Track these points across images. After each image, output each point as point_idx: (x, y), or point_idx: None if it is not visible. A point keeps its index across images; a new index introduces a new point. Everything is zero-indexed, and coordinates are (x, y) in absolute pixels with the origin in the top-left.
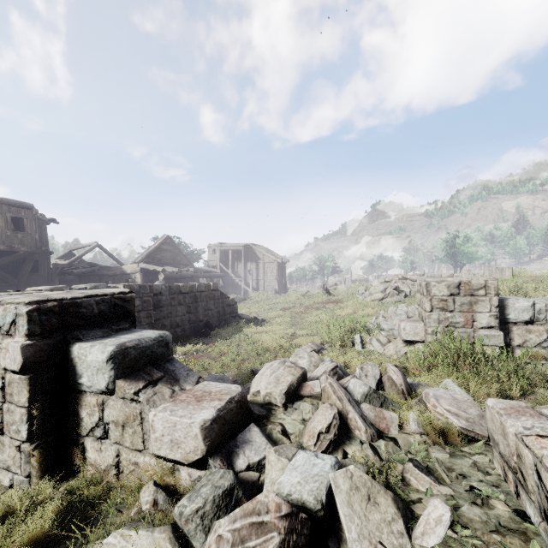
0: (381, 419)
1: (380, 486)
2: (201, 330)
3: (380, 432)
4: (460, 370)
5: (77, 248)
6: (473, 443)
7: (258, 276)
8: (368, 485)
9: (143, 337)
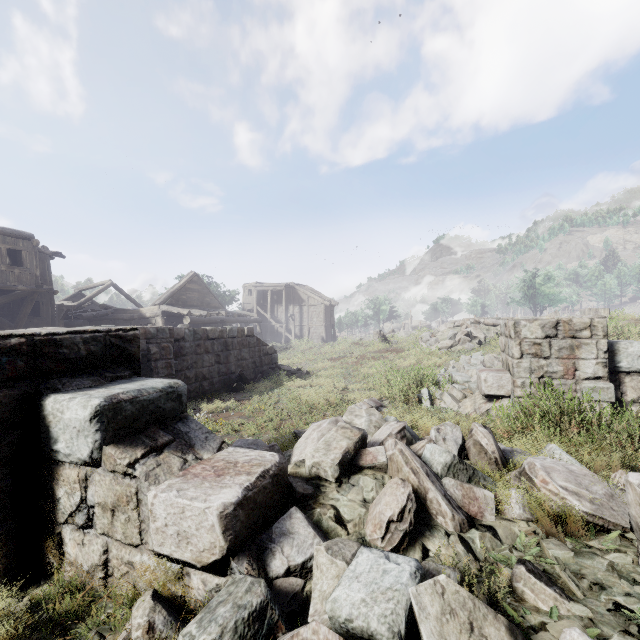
0: (471, 500)
1: (487, 608)
2: (233, 383)
3: (471, 519)
4: (563, 432)
5: (88, 288)
6: (601, 535)
7: (301, 322)
8: (469, 606)
9: (145, 387)
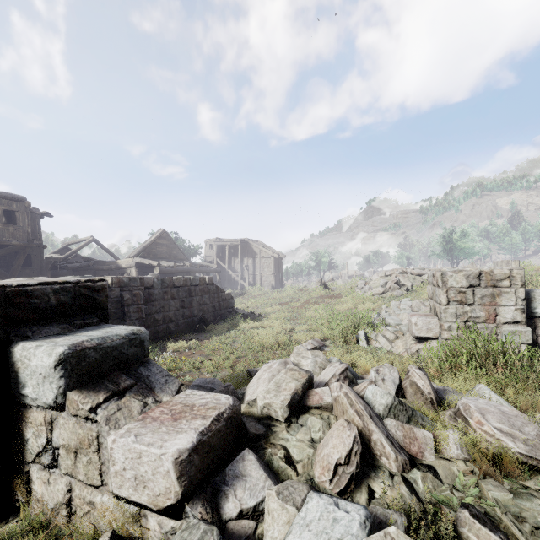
0: (412, 440)
1: None
2: (196, 325)
3: (412, 458)
4: (488, 372)
5: (73, 243)
6: (535, 474)
7: (254, 272)
8: None
9: (109, 335)
